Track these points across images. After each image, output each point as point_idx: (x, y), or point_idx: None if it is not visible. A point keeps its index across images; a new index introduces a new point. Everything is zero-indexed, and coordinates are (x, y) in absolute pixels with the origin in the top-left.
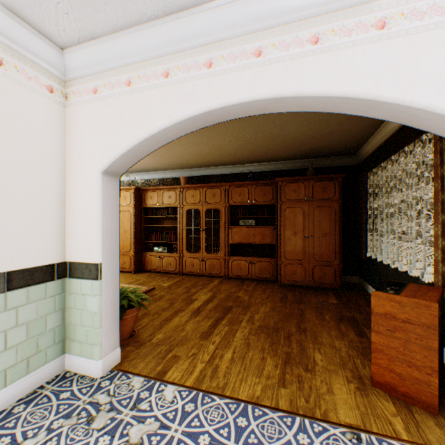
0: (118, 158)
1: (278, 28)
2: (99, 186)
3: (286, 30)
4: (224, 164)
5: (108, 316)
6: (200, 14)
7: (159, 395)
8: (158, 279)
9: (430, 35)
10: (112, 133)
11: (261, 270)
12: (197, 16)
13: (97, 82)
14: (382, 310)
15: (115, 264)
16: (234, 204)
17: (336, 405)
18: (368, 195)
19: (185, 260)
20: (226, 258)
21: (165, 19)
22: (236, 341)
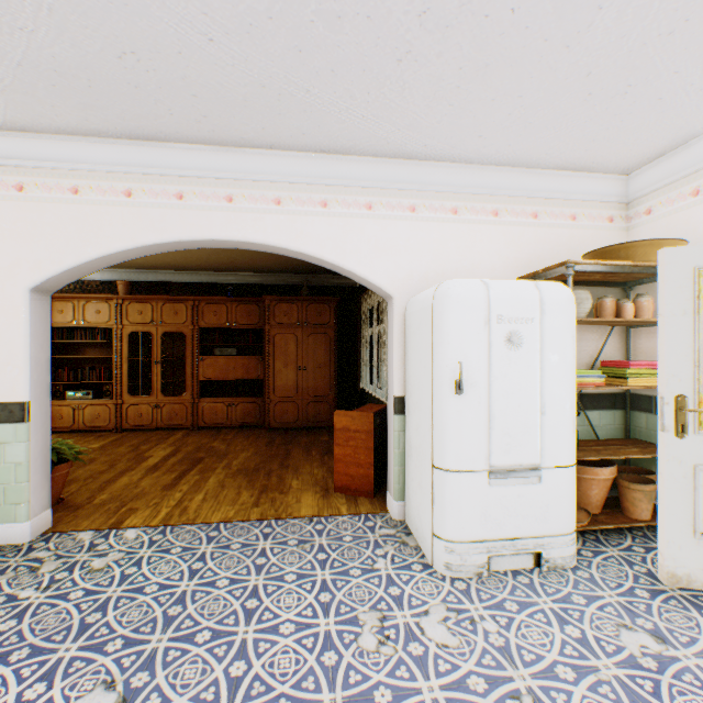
0: (58, 275)
1: (248, 183)
2: (26, 307)
3: (255, 186)
4: (192, 269)
5: (37, 467)
6: (171, 150)
7: (120, 538)
8: (79, 440)
9: (354, 221)
10: (49, 245)
11: (246, 413)
12: (167, 150)
13: (24, 178)
14: (342, 425)
15: (46, 404)
16: (208, 326)
17: (302, 507)
18: (366, 322)
19: (127, 408)
20: (195, 401)
21: (130, 142)
22: (209, 485)
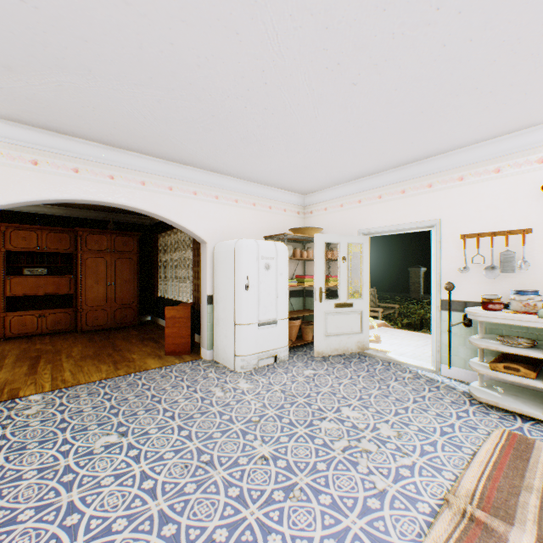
0: None
1: (124, 169)
2: None
3: (129, 172)
4: None
5: None
6: (74, 142)
7: (29, 400)
8: None
9: (187, 200)
10: None
11: (57, 322)
12: (71, 141)
13: None
14: (171, 315)
15: None
16: (16, 249)
17: (151, 365)
18: (159, 251)
19: None
20: (2, 315)
21: (42, 130)
22: (68, 367)
